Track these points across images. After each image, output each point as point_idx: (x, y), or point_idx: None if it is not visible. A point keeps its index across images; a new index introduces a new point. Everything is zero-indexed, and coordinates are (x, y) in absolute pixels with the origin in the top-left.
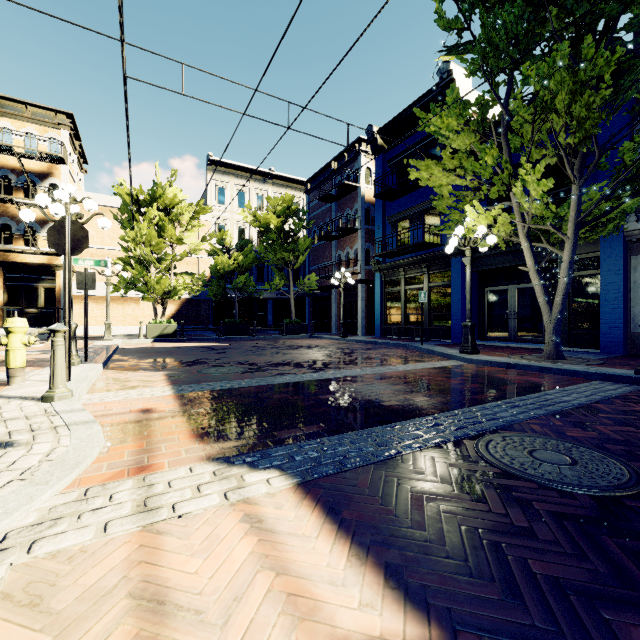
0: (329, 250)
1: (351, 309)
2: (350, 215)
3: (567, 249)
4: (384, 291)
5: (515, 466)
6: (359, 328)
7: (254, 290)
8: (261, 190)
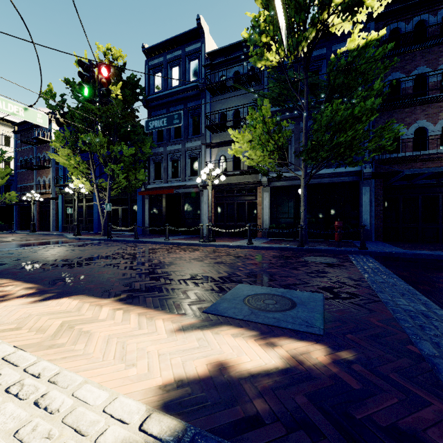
0: (32, 176)
1: (47, 215)
2: (46, 157)
3: (107, 197)
4: (64, 205)
5: None
6: (51, 227)
7: None
8: None
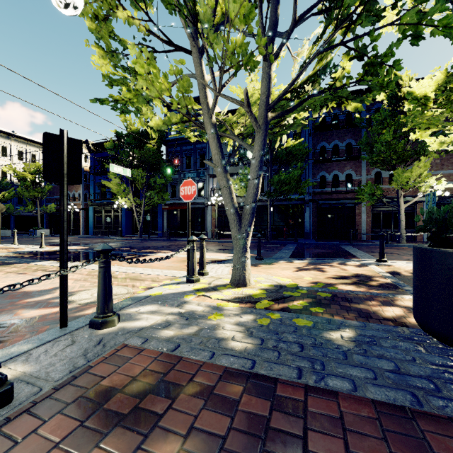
0: None
1: (76, 222)
2: None
3: (142, 211)
4: (94, 215)
5: None
6: (81, 231)
7: (13, 211)
8: (5, 143)
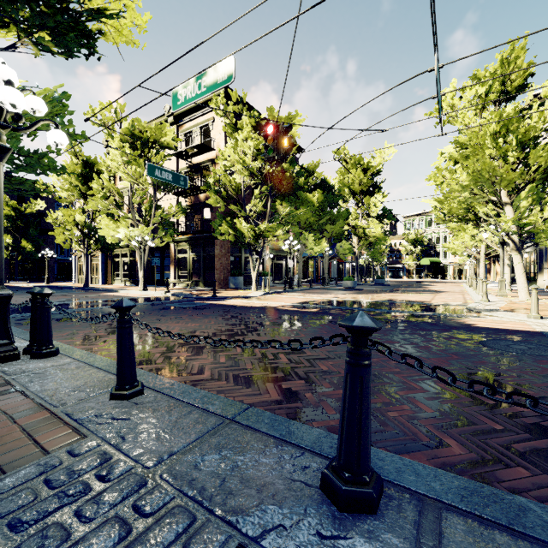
0: None
1: None
2: None
3: None
4: None
5: (517, 342)
6: None
7: None
8: None
